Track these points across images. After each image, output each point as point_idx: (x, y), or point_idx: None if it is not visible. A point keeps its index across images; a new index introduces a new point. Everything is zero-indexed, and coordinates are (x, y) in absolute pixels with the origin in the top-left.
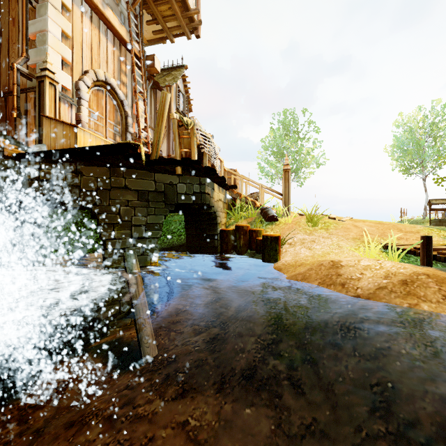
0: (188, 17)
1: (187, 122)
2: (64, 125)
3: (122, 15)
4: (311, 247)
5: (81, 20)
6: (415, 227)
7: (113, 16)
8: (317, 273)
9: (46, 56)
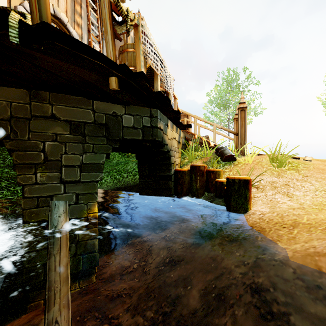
0: None
1: (126, 12)
2: None
3: None
4: (288, 193)
5: None
6: None
7: None
8: None
9: None
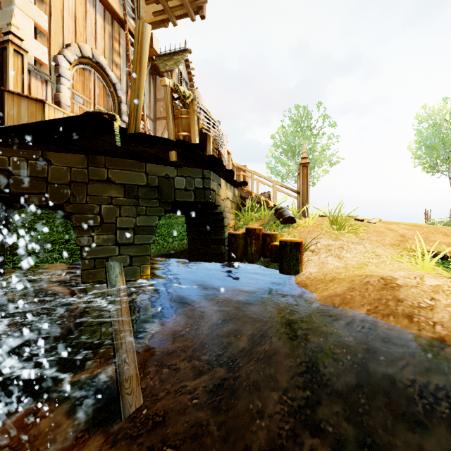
0: None
1: (184, 93)
2: (29, 100)
3: None
4: (340, 255)
5: None
6: None
7: None
8: (363, 295)
9: (11, 18)
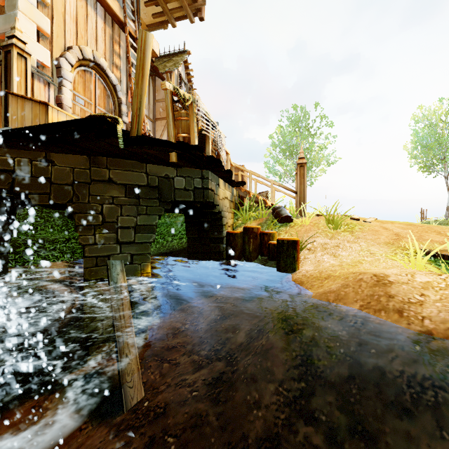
0: None
1: (183, 96)
2: (33, 103)
3: None
4: (335, 254)
5: None
6: None
7: None
8: (356, 292)
9: (14, 22)
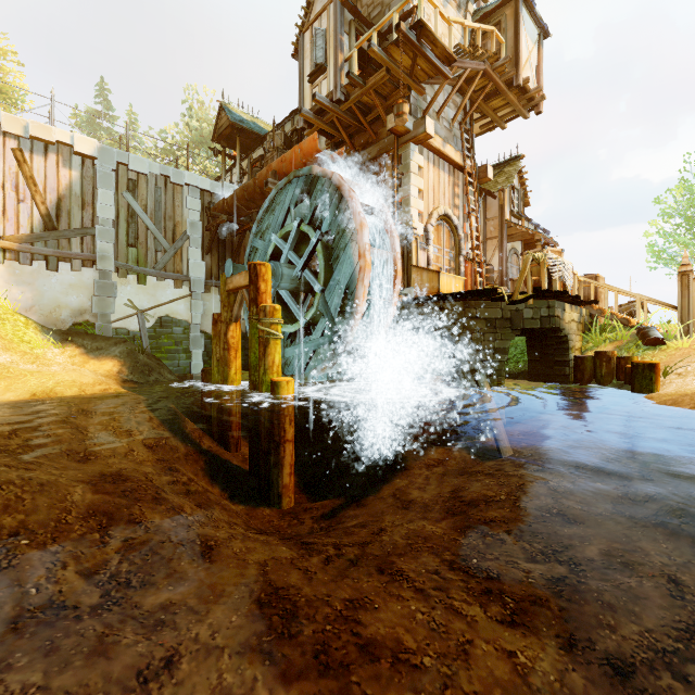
0: (526, 99)
1: (538, 258)
2: (428, 271)
3: (455, 137)
4: None
5: (427, 170)
6: None
7: (450, 148)
8: (692, 399)
9: (411, 217)
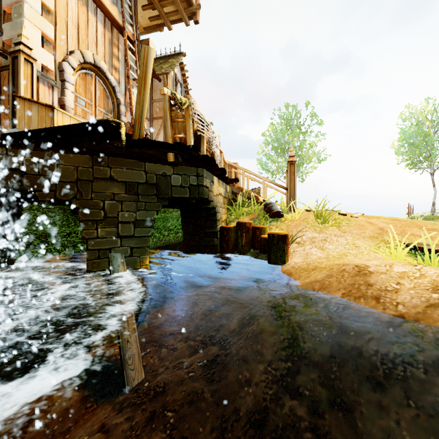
0: (186, 1)
1: (180, 101)
2: (39, 106)
3: None
4: (323, 247)
5: None
6: (436, 224)
7: None
8: (339, 281)
9: (21, 29)
